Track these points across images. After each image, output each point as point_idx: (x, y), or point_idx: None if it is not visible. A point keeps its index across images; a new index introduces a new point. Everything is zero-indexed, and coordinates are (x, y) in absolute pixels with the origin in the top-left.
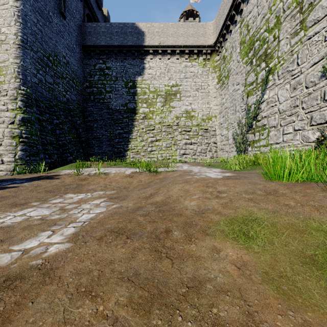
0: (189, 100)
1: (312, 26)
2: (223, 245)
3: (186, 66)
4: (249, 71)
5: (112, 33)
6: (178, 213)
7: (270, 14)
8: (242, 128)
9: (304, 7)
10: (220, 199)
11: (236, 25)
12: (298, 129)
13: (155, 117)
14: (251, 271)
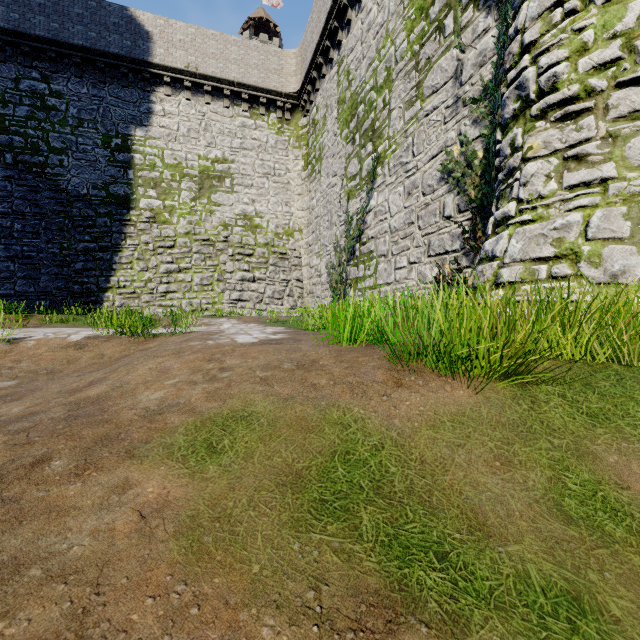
0: (251, 195)
1: (430, 96)
2: (147, 475)
3: (244, 125)
4: (351, 154)
5: (66, 16)
6: (104, 419)
7: (378, 60)
8: (340, 255)
9: (421, 63)
10: (214, 383)
11: (332, 67)
12: (414, 261)
13: (176, 221)
14: (165, 518)
